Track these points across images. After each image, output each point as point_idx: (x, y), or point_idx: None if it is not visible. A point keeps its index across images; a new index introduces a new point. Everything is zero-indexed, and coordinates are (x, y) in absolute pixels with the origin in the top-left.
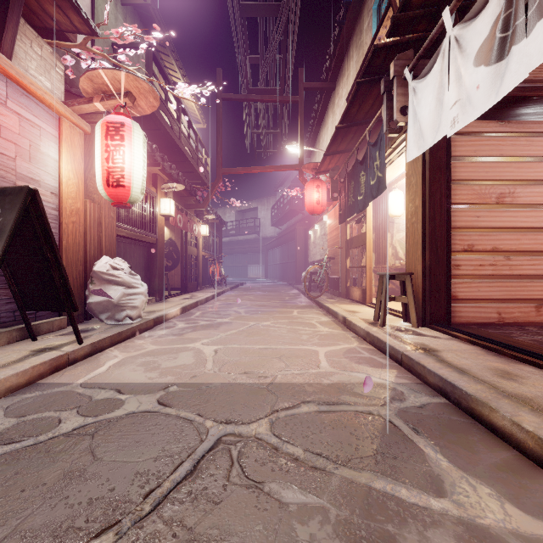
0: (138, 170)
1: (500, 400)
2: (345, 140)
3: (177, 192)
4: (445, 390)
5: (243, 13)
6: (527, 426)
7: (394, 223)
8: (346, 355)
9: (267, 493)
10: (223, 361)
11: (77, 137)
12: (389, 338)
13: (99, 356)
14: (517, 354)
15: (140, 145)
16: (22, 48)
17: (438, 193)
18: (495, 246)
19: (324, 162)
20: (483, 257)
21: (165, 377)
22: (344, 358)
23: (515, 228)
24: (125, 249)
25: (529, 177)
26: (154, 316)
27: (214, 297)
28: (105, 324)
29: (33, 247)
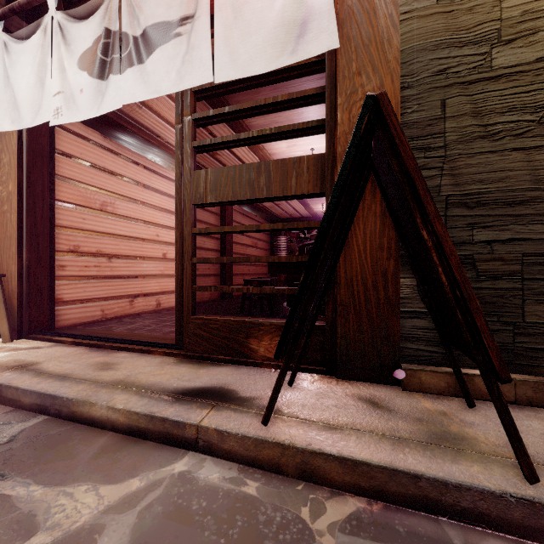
0: None
1: (99, 392)
2: None
3: None
4: (45, 405)
5: None
6: (119, 405)
7: None
8: None
9: None
10: None
11: None
12: None
13: None
14: (116, 344)
15: None
16: None
17: (40, 184)
18: (100, 249)
19: None
20: (89, 259)
21: None
22: None
23: (115, 235)
24: None
25: (126, 194)
26: None
27: None
28: None
29: None
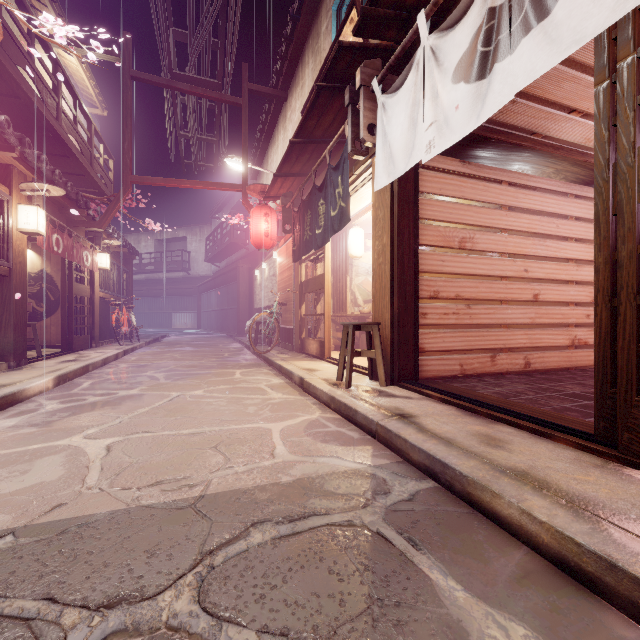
0: None
1: (499, 480)
2: (301, 160)
3: (53, 199)
4: (434, 470)
5: None
6: (539, 515)
7: (353, 265)
8: (308, 432)
9: None
10: (120, 466)
11: None
12: (359, 403)
13: None
14: (493, 412)
15: None
16: None
17: (406, 231)
18: (458, 293)
19: (274, 185)
20: (447, 305)
21: None
22: (306, 436)
23: (474, 275)
24: None
25: (486, 224)
26: None
27: (118, 357)
28: None
29: None
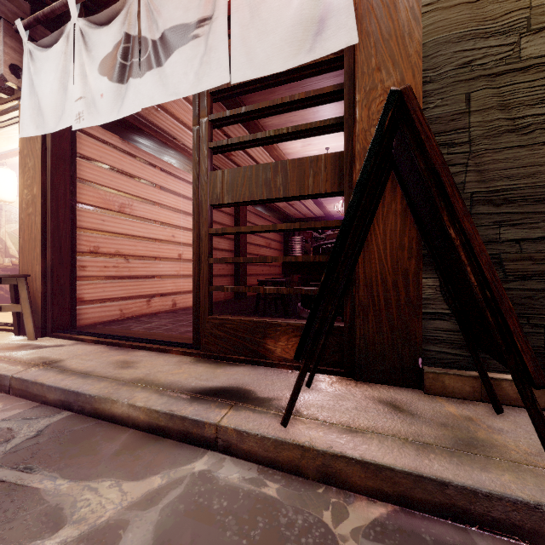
0: None
1: (120, 390)
2: None
3: None
4: (69, 402)
5: None
6: (140, 403)
7: (2, 210)
8: None
9: None
10: None
11: None
12: None
13: None
14: (134, 343)
15: None
16: None
17: (62, 187)
18: (118, 250)
19: None
20: (108, 259)
21: None
22: None
23: (133, 236)
24: None
25: (143, 196)
26: None
27: None
28: None
29: None
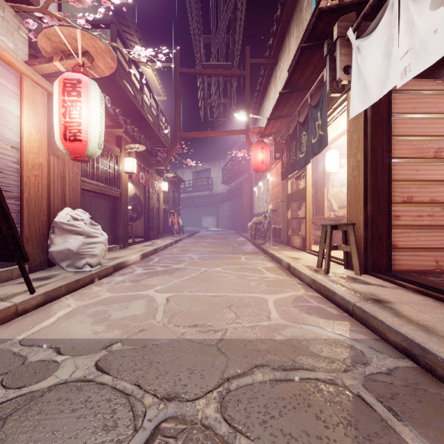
0: (95, 125)
1: None
2: (287, 105)
3: (140, 153)
4: (412, 352)
5: None
6: None
7: (329, 180)
8: (295, 304)
9: None
10: (173, 311)
11: (40, 95)
12: (336, 286)
13: (52, 305)
14: None
15: (97, 102)
16: None
17: (380, 148)
18: (433, 198)
19: (268, 126)
20: (421, 208)
21: (112, 332)
22: (293, 307)
23: None
24: (90, 201)
25: None
26: (114, 263)
27: (172, 244)
28: (66, 271)
29: None
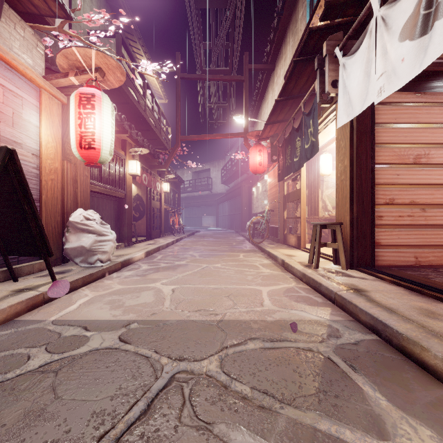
0: (107, 134)
1: (430, 340)
2: (283, 111)
3: (143, 155)
4: (377, 328)
5: (197, 6)
6: None
7: (323, 181)
8: (286, 294)
9: (217, 435)
10: (179, 300)
11: (55, 106)
12: (323, 279)
13: (72, 295)
14: (438, 294)
15: (108, 113)
16: (7, 30)
17: (364, 155)
18: (413, 200)
19: (265, 130)
20: (402, 209)
21: (128, 315)
22: (284, 297)
23: (430, 184)
24: (98, 202)
25: (442, 141)
26: (122, 260)
27: (173, 243)
28: (79, 266)
29: (12, 200)
